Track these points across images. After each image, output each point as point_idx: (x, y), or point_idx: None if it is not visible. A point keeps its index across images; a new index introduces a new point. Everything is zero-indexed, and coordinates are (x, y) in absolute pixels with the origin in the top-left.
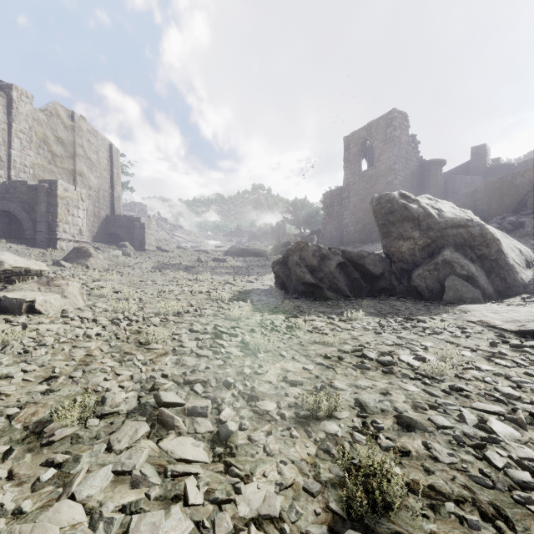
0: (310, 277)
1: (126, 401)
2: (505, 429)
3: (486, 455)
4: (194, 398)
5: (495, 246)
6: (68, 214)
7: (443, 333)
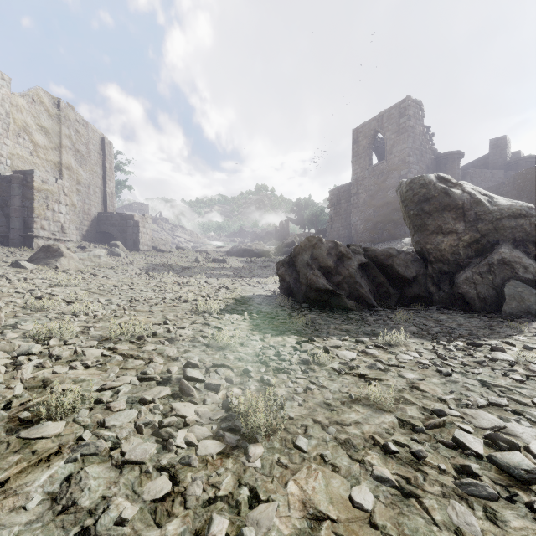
0: (325, 281)
1: None
2: None
3: None
4: None
5: None
6: (48, 209)
7: None
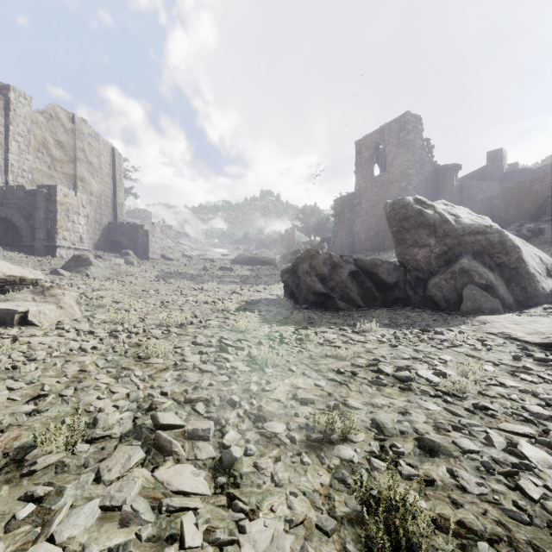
0: (321, 286)
1: (120, 423)
2: (537, 453)
3: (520, 484)
4: (196, 419)
5: (515, 254)
6: (68, 221)
7: (462, 346)
